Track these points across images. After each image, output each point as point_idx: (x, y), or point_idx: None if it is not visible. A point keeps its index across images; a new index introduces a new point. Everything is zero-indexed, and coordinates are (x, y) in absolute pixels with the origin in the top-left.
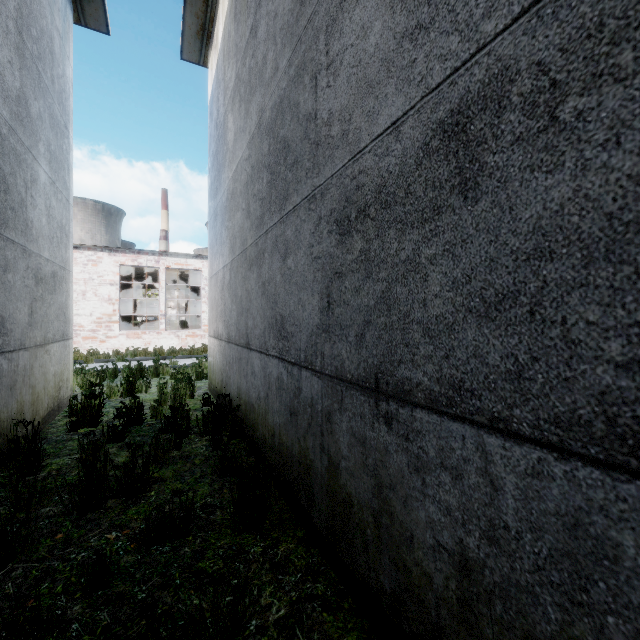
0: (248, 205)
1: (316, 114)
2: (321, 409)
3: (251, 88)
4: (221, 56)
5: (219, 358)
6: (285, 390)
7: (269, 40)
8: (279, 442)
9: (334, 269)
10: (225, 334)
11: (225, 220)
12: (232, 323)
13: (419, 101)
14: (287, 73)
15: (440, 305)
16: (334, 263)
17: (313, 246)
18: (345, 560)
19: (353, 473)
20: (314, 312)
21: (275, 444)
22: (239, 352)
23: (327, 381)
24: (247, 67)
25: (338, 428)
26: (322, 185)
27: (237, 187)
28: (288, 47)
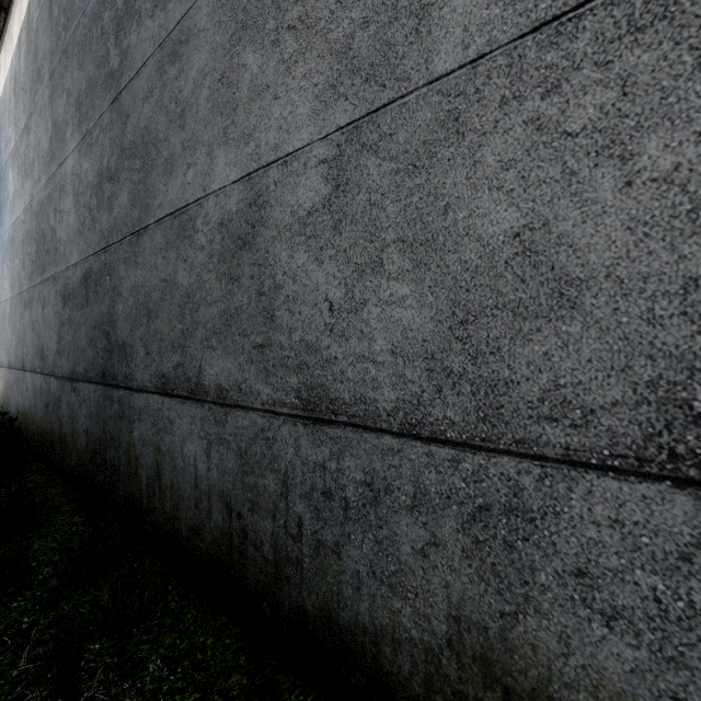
0: (24, 259)
1: (56, 232)
2: (58, 396)
3: (26, 170)
4: (3, 105)
5: (1, 384)
6: (44, 393)
7: (36, 153)
8: (41, 429)
9: (62, 321)
10: (6, 361)
11: (6, 259)
12: (12, 351)
13: (81, 261)
14: (45, 190)
15: (84, 341)
16: (62, 318)
17: (55, 306)
18: (65, 467)
19: (67, 422)
20: (55, 343)
21: (39, 432)
22: (18, 375)
23: (60, 380)
24: (23, 150)
25: (63, 403)
26: (58, 274)
27: (16, 238)
28: (45, 175)
